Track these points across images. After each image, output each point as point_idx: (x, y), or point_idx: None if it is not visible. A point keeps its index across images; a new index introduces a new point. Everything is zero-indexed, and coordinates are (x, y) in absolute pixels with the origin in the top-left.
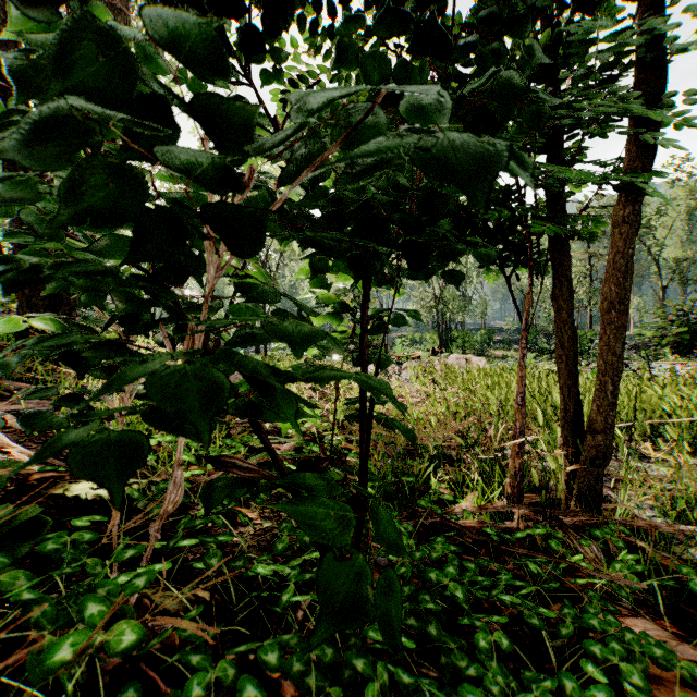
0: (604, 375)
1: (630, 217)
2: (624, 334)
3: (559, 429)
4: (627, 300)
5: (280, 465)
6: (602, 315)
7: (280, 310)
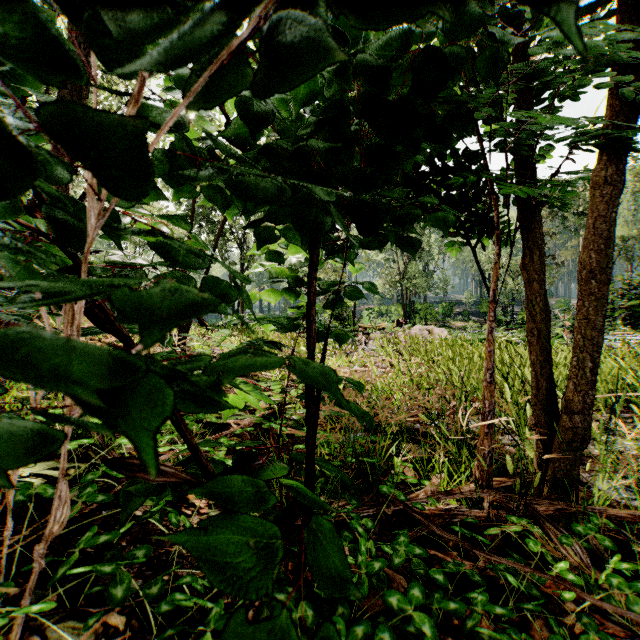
0: (582, 350)
1: (612, 177)
2: (605, 306)
3: (528, 406)
4: (609, 268)
5: (206, 466)
6: (580, 285)
7: (212, 278)
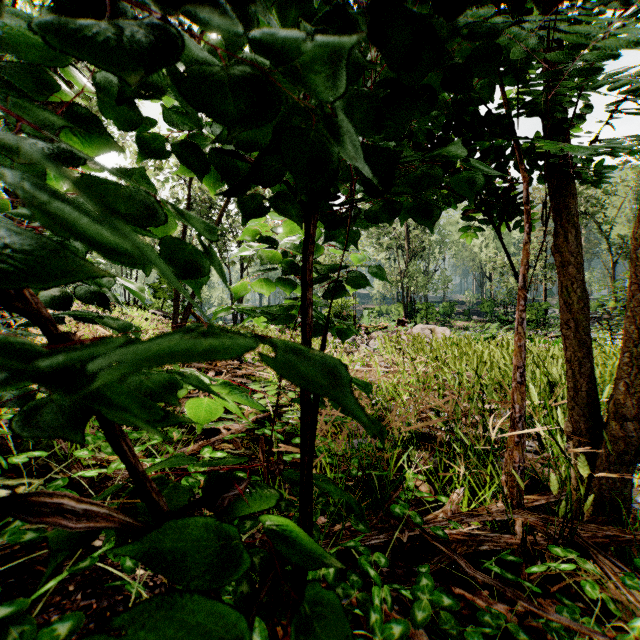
0: (636, 344)
1: None
2: None
3: (559, 410)
4: None
5: (157, 504)
6: (634, 266)
7: (172, 240)
